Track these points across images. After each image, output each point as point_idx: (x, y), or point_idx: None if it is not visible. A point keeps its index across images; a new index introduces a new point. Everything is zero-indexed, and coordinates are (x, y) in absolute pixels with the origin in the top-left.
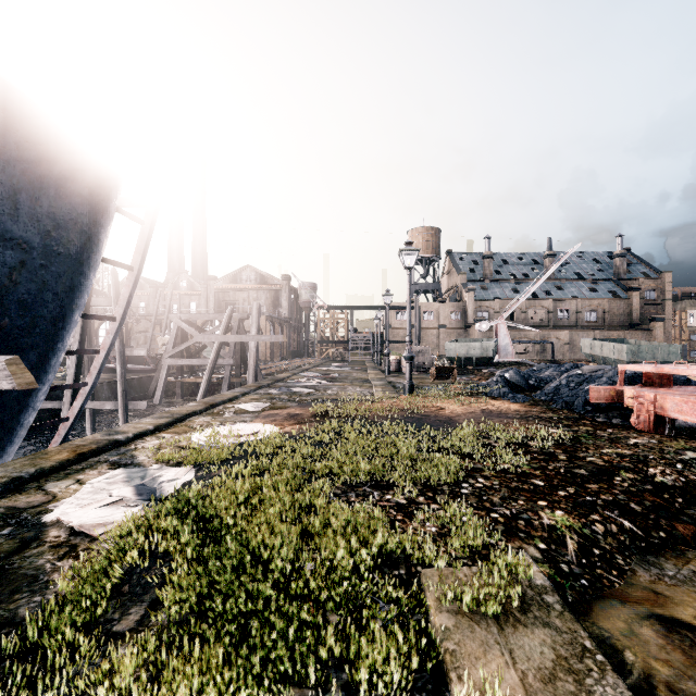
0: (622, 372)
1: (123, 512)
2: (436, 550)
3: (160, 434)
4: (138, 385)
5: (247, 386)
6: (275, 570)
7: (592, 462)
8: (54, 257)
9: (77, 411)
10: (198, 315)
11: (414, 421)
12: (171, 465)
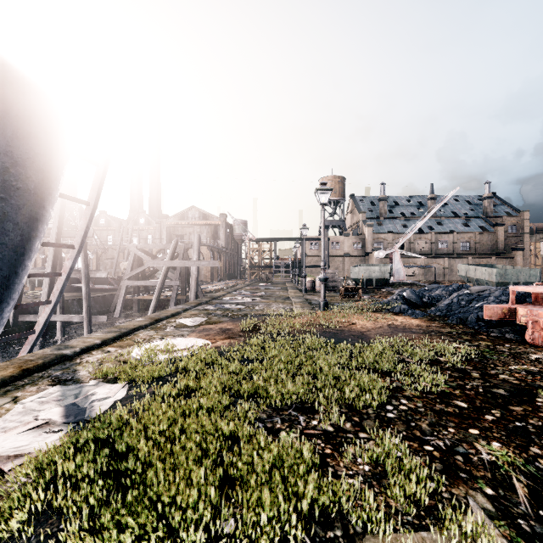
0: (513, 292)
1: (42, 440)
2: (374, 501)
3: (106, 348)
4: (103, 301)
5: (189, 303)
6: (186, 542)
7: (506, 381)
8: (14, 191)
9: (42, 325)
10: (151, 245)
11: (331, 336)
12: (107, 381)
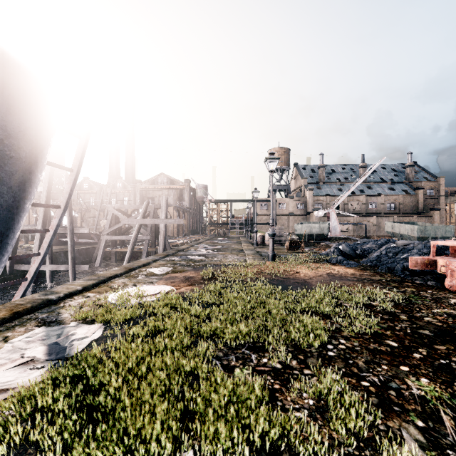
0: (434, 246)
1: (26, 376)
2: (318, 433)
3: (86, 293)
4: (85, 253)
5: (158, 255)
6: None
7: (430, 323)
8: (7, 159)
9: (33, 274)
10: (126, 206)
11: (278, 283)
12: (86, 323)
